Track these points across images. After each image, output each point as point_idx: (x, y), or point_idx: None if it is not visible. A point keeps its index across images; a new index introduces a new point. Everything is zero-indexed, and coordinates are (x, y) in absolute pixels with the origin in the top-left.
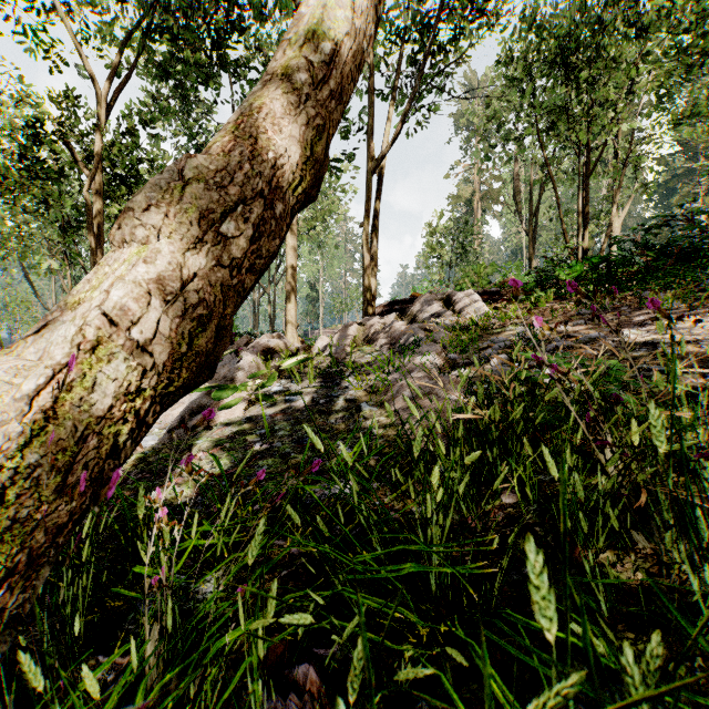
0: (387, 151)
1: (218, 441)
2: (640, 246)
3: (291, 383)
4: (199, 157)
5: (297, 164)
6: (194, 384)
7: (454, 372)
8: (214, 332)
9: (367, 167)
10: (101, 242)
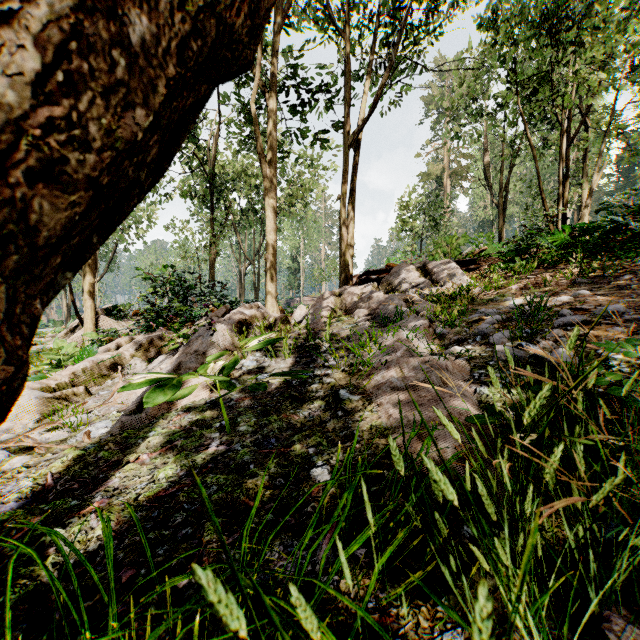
0: (364, 124)
1: (172, 435)
2: (631, 211)
3: (265, 358)
4: None
5: None
6: None
7: (447, 351)
8: None
9: (344, 141)
10: None
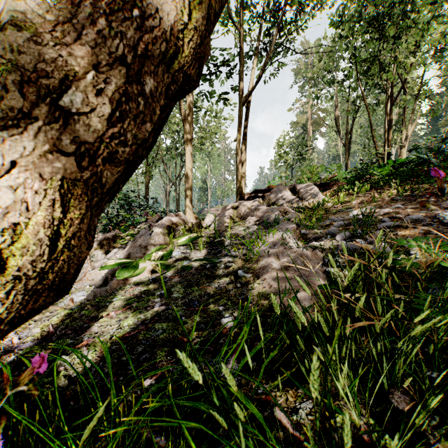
0: (252, 90)
1: (128, 300)
2: (433, 151)
3: (187, 250)
4: (29, 1)
5: (171, 28)
6: (30, 312)
7: (308, 245)
8: (47, 246)
9: (239, 101)
10: None
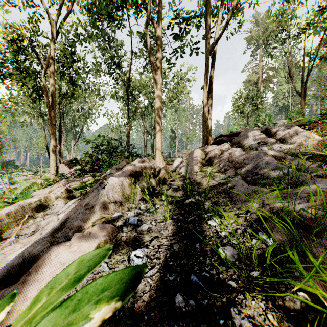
0: (220, 36)
1: None
2: None
3: (147, 214)
4: None
5: None
6: None
7: None
8: None
9: (206, 50)
10: (53, 106)
